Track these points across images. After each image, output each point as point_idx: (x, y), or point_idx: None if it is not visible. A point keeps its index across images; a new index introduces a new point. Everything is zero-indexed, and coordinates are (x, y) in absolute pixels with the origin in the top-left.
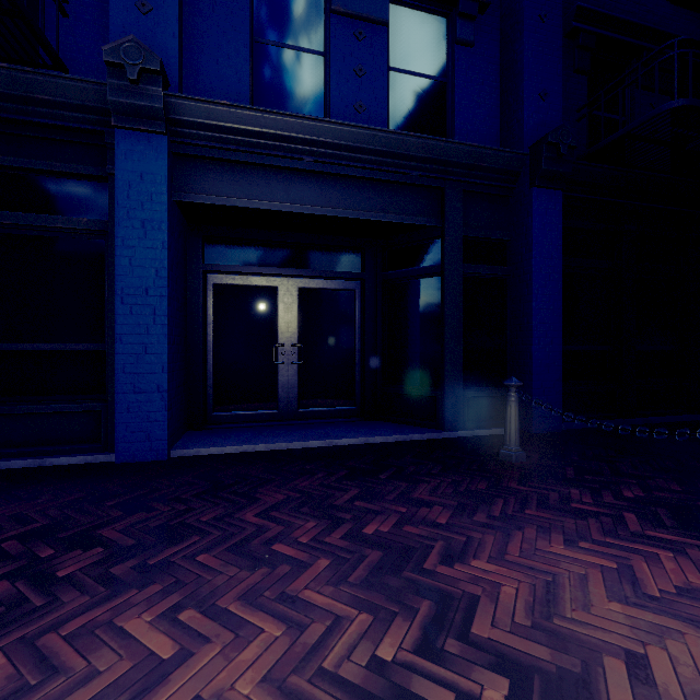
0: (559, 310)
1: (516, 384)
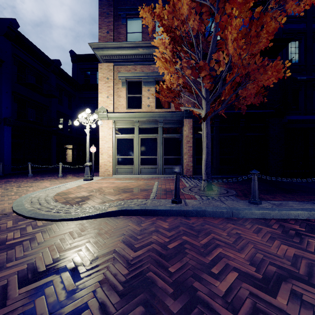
0: (11, 150)
1: (2, 163)
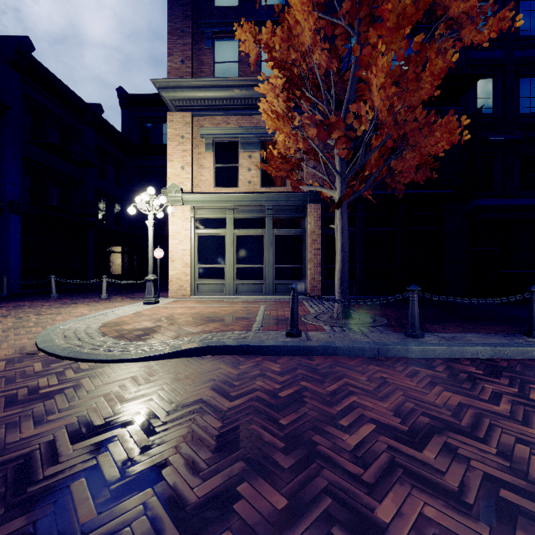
0: (20, 254)
1: (7, 276)
